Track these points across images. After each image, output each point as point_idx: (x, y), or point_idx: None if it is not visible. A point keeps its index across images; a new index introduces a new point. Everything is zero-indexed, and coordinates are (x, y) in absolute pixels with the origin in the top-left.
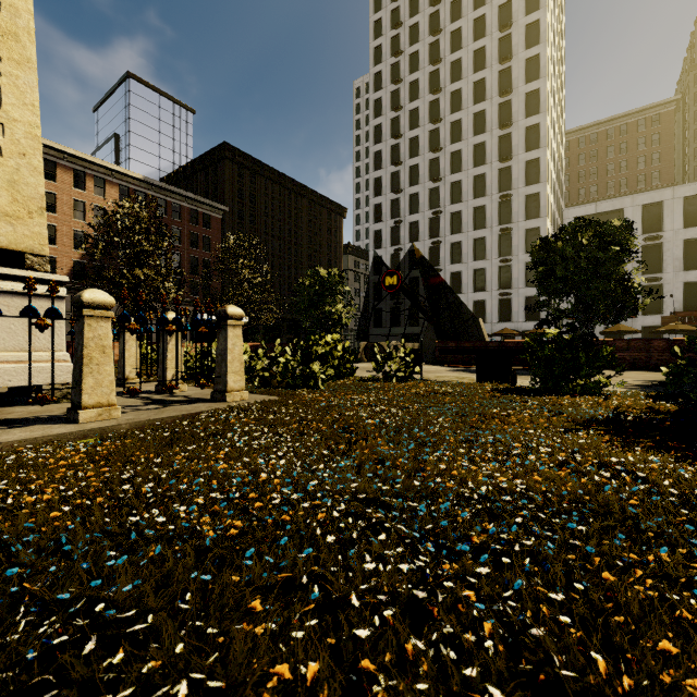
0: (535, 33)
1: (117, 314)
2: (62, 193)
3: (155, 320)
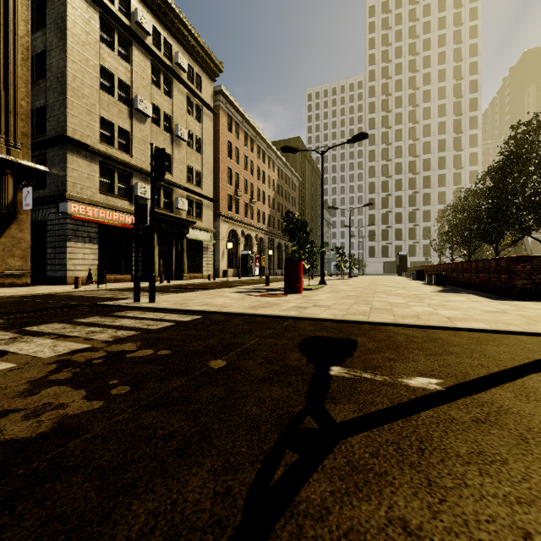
0: (474, 104)
1: (277, 248)
2: (266, 171)
3: (284, 252)
